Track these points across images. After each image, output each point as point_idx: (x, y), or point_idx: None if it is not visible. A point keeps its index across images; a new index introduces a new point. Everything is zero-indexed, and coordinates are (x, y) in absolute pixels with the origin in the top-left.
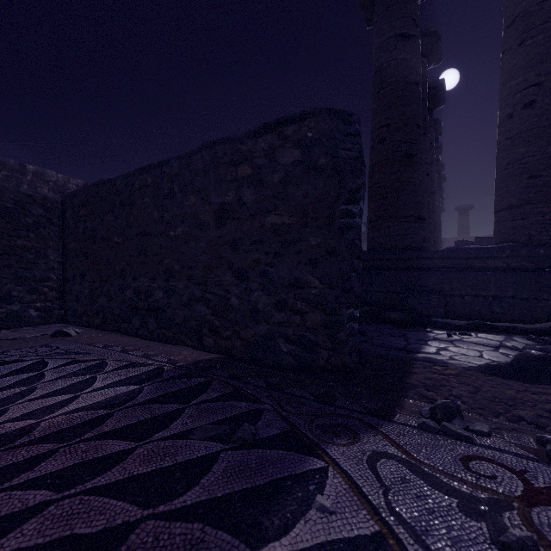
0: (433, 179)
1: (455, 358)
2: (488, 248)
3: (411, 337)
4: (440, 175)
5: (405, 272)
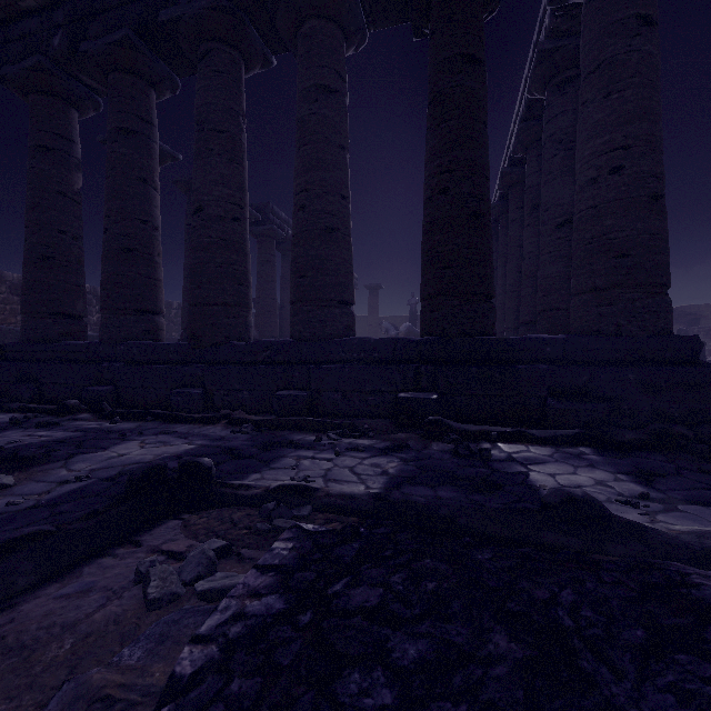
0: None
1: None
2: (76, 344)
3: None
4: None
5: (17, 364)
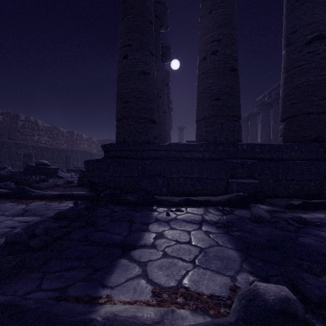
0: (165, 104)
1: (167, 253)
2: (193, 144)
3: (136, 221)
4: (170, 107)
5: (140, 160)
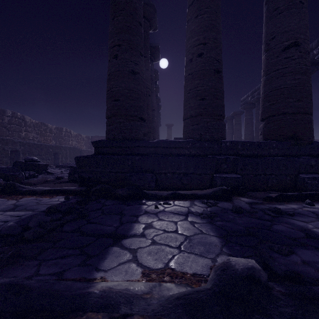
0: (153, 102)
1: (156, 241)
2: (180, 141)
3: (127, 214)
4: (158, 105)
5: (130, 157)
